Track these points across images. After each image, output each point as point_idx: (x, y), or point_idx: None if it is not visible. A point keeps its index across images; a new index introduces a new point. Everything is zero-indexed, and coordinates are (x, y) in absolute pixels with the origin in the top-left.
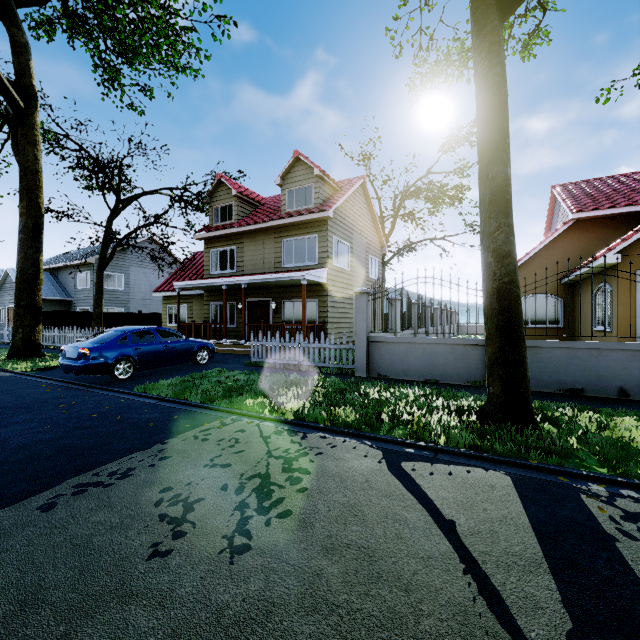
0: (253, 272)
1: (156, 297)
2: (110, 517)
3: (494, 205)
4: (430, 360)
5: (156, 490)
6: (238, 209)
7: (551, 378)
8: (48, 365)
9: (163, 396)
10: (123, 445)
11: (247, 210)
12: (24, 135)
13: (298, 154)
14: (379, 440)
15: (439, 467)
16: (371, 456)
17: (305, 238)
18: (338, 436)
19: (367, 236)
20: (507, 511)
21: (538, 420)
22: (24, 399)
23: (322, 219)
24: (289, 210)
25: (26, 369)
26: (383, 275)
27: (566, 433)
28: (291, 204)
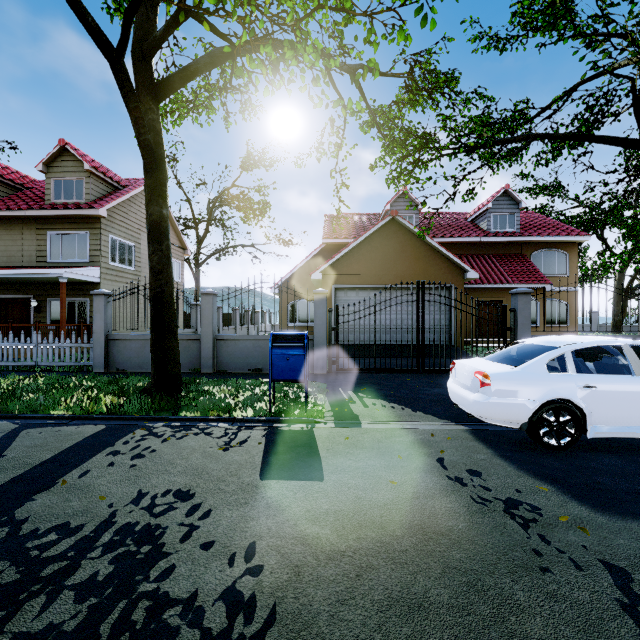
0: (8, 265)
1: None
2: None
3: (152, 235)
4: None
5: None
6: None
7: (244, 362)
8: None
9: None
10: None
11: (2, 192)
12: None
13: (65, 143)
14: (32, 418)
15: (56, 428)
16: (2, 429)
17: (75, 233)
18: None
19: None
20: (63, 444)
21: (194, 391)
22: None
23: (94, 216)
24: (55, 201)
25: None
26: (198, 276)
27: (193, 396)
28: (58, 195)
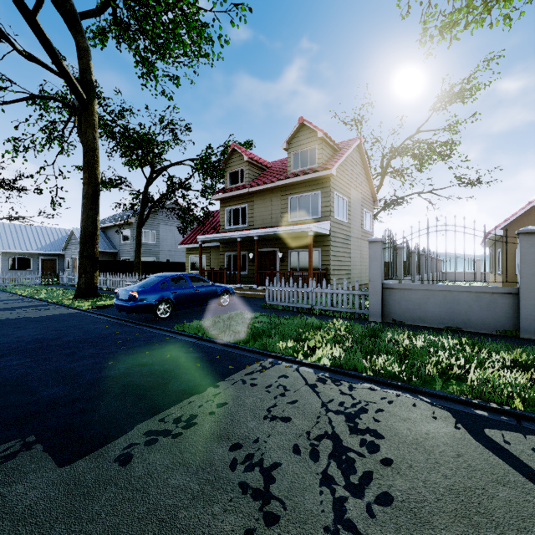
0: (262, 226)
1: (179, 249)
2: (188, 481)
3: None
4: (451, 307)
5: (225, 446)
6: (249, 172)
7: None
8: (104, 304)
9: (200, 335)
10: (179, 386)
11: (256, 173)
12: (86, 120)
13: (303, 120)
14: (436, 396)
15: None
16: (441, 418)
17: (309, 195)
18: (387, 388)
19: (362, 192)
20: None
21: None
22: (89, 334)
23: (325, 177)
24: (294, 171)
25: (88, 307)
26: None
27: None
28: (296, 165)
